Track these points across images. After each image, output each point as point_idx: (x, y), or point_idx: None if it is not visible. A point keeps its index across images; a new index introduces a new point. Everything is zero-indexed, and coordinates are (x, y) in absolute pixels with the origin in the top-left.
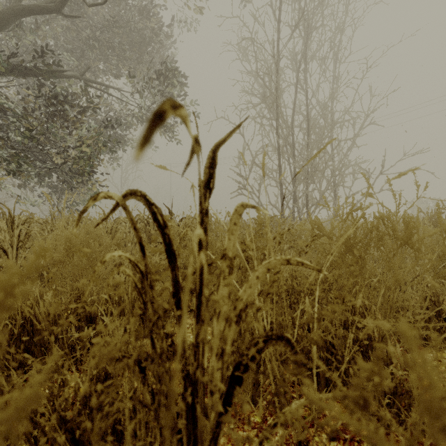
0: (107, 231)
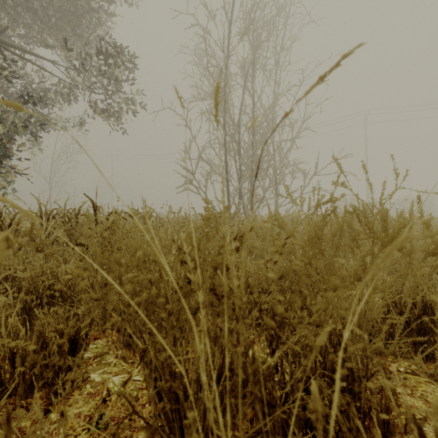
0: (3, 230)
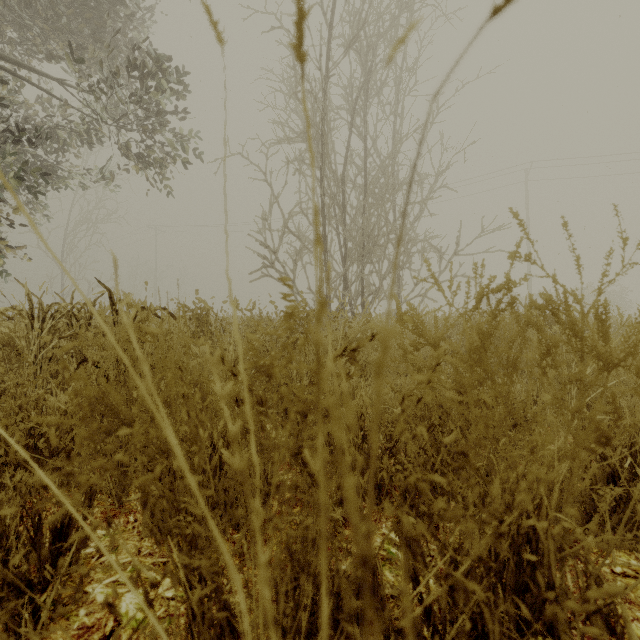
0: None
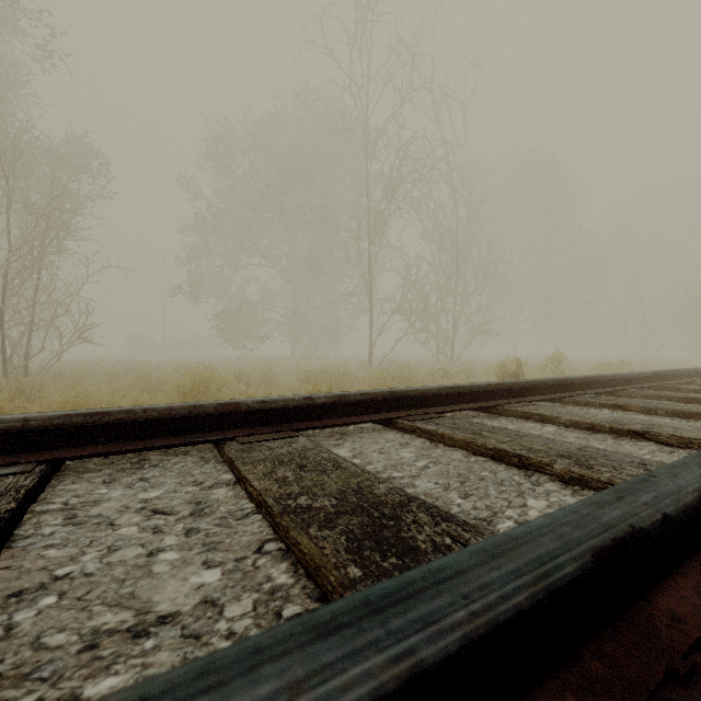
0: None
